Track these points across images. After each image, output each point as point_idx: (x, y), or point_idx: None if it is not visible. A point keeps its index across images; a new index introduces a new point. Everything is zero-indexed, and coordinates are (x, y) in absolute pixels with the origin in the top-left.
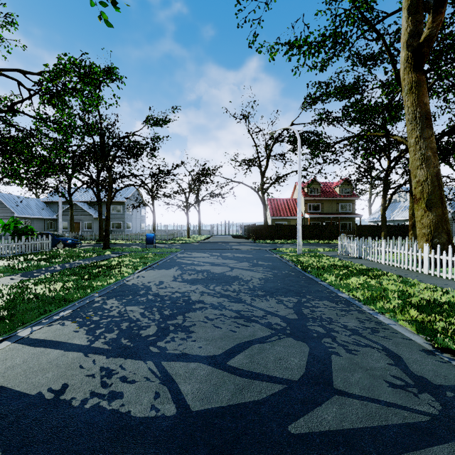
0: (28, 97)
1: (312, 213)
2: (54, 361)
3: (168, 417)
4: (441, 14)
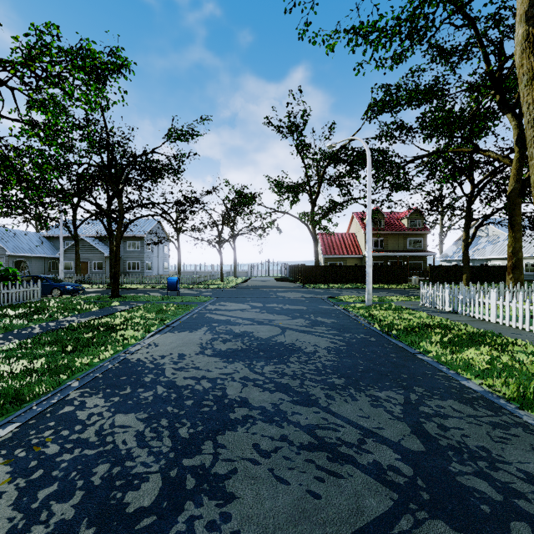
0: None
1: (374, 251)
2: None
3: None
4: None
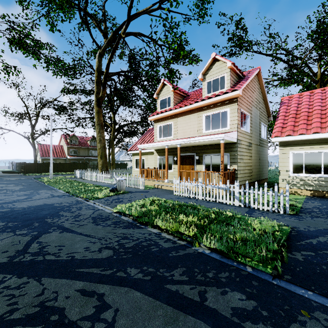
0: None
1: (72, 155)
2: None
3: None
4: (104, 91)
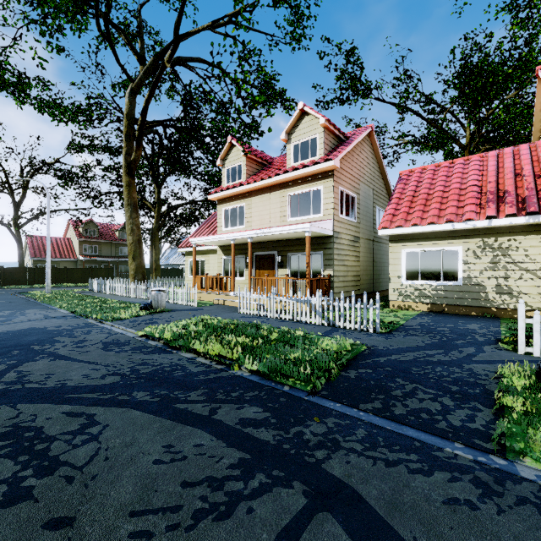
0: None
1: (88, 256)
2: None
3: None
4: (139, 150)
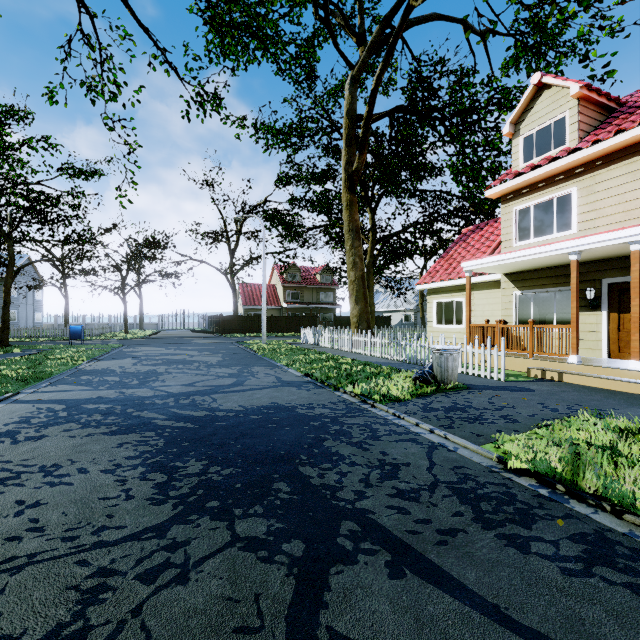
0: None
1: (291, 302)
2: (79, 393)
3: (164, 394)
4: (363, 155)
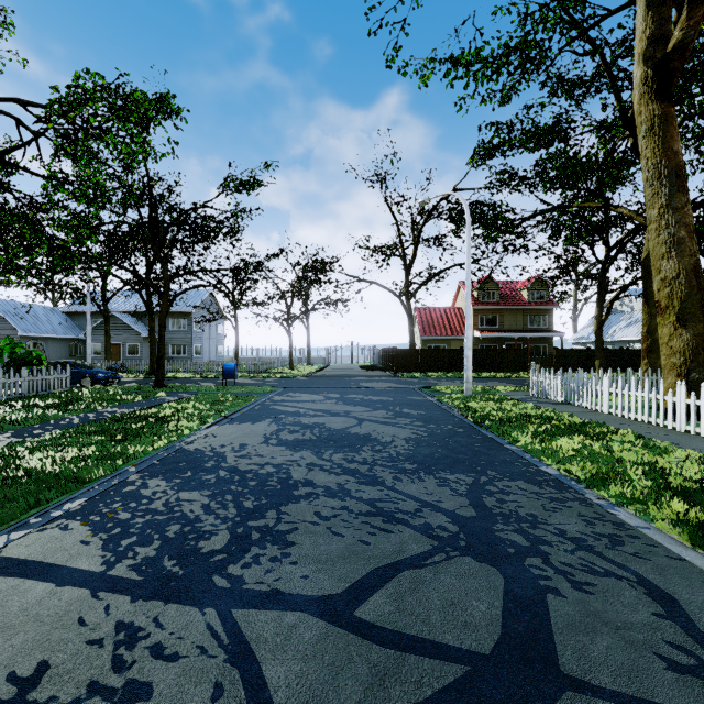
0: (26, 142)
1: (485, 330)
2: (33, 608)
3: None
4: (702, 5)
